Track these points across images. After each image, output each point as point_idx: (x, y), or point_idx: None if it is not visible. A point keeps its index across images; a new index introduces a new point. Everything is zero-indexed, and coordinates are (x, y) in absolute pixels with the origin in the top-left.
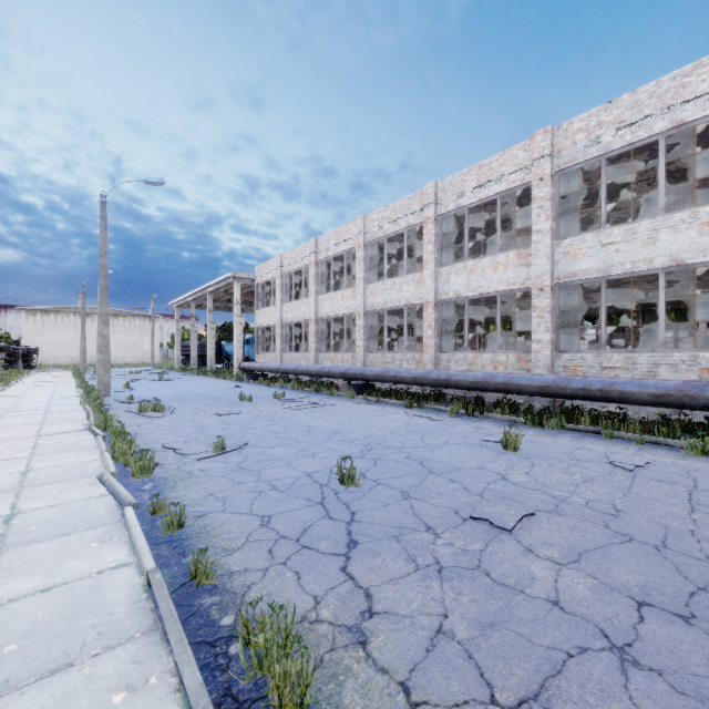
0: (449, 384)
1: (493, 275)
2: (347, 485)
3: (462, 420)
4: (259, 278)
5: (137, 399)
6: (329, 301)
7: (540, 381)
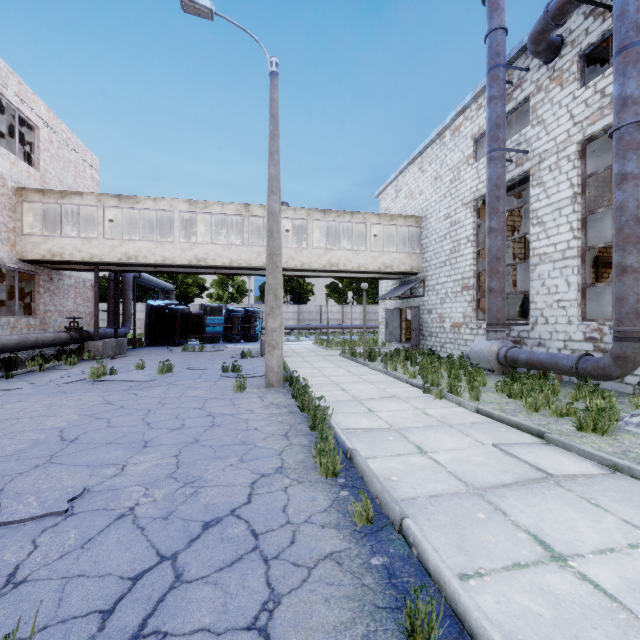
0: None
1: None
2: None
3: None
4: None
5: None
6: None
7: None
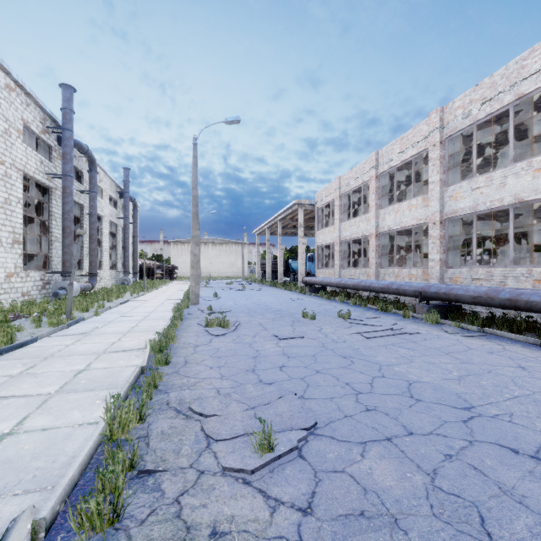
0: None
1: None
2: None
3: None
4: (319, 203)
5: (216, 309)
6: (392, 214)
7: None
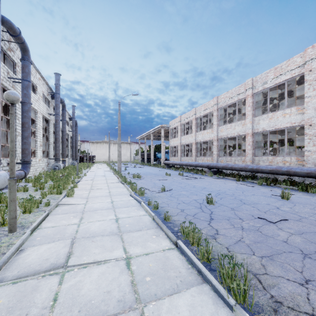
0: (258, 171)
1: (283, 119)
2: (209, 204)
3: (264, 187)
4: (171, 126)
5: (130, 173)
6: (201, 135)
7: (306, 170)
